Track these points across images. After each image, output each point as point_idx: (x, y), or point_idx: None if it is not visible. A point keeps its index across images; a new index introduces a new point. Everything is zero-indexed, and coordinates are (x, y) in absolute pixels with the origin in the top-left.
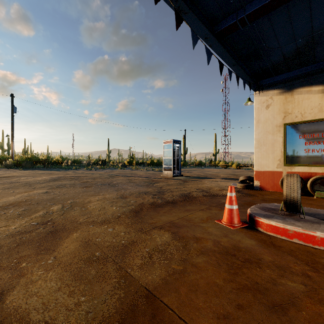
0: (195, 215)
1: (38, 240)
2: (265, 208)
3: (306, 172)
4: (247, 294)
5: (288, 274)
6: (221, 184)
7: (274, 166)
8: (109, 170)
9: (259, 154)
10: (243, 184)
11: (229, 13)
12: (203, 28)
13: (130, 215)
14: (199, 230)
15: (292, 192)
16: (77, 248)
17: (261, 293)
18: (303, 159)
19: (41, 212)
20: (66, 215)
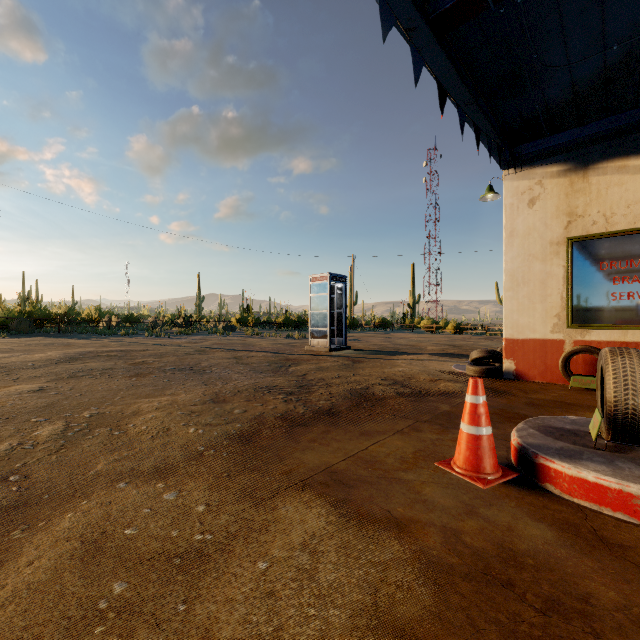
0: (386, 447)
1: None
2: (550, 429)
3: (616, 341)
4: None
5: None
6: (432, 367)
7: (546, 329)
8: (198, 337)
9: (515, 302)
10: (479, 366)
11: None
12: (403, 1)
13: (228, 449)
14: (400, 494)
15: (632, 395)
16: (60, 566)
17: None
18: (609, 314)
19: (3, 446)
20: (67, 452)
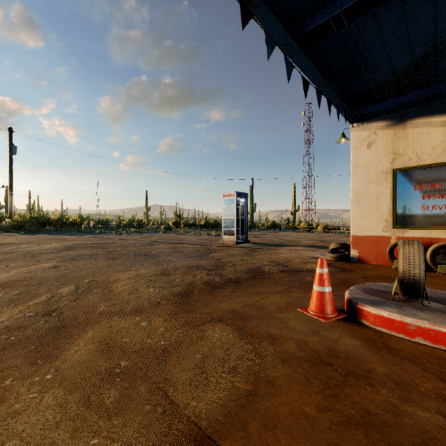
0: (269, 300)
1: (34, 340)
2: (370, 290)
3: (424, 237)
4: (355, 433)
5: (415, 396)
6: (304, 254)
7: (379, 229)
8: (147, 234)
9: (358, 212)
10: (335, 254)
11: (317, 8)
12: (280, 29)
13: (174, 301)
14: (275, 324)
15: (412, 268)
16: (92, 353)
17: (377, 431)
18: (420, 219)
19: (43, 297)
20: (80, 301)
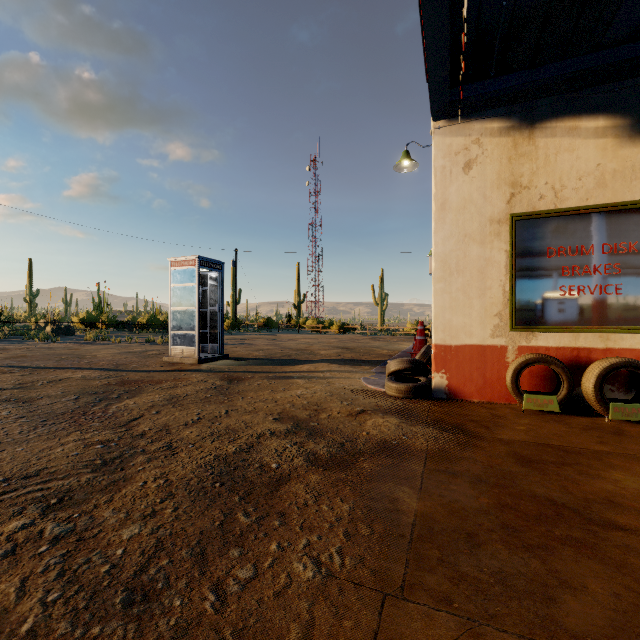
0: None
1: None
2: None
3: (566, 347)
4: None
5: None
6: (338, 383)
7: (486, 333)
8: None
9: (447, 297)
10: (405, 383)
11: None
12: None
13: None
14: None
15: None
16: None
17: None
18: (557, 313)
19: None
20: None
